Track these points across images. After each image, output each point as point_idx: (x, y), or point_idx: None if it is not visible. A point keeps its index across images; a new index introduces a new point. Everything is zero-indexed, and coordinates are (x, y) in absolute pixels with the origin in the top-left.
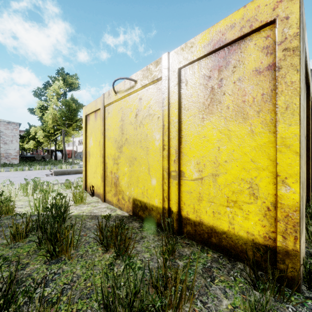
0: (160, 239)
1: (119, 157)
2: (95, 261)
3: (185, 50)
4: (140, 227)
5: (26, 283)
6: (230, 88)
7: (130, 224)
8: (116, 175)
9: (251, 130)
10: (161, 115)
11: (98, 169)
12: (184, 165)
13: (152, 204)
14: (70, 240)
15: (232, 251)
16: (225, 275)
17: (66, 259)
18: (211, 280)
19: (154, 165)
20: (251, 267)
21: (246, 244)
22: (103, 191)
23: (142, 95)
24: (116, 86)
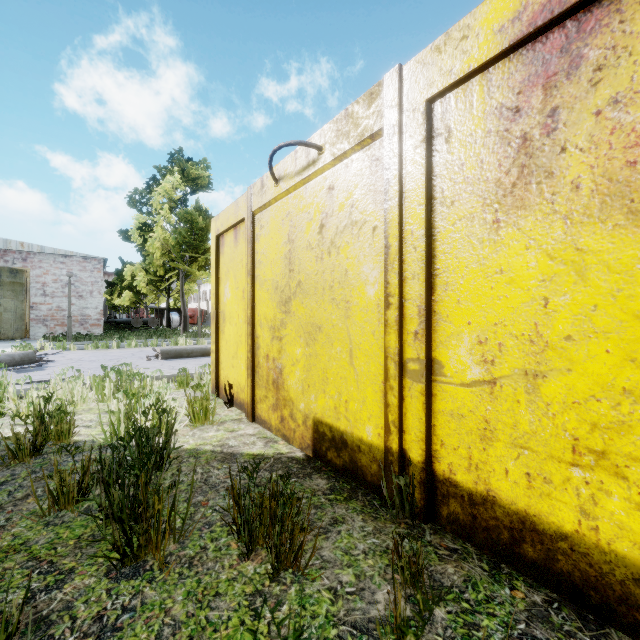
0: (380, 528)
1: (283, 323)
2: (221, 580)
3: (444, 52)
4: (329, 492)
5: (55, 630)
6: (583, 132)
7: (308, 482)
8: (278, 364)
9: None
10: (380, 223)
11: (241, 350)
12: (440, 344)
13: (360, 437)
14: (168, 520)
15: (591, 593)
16: None
17: (155, 568)
18: None
19: (363, 344)
20: None
21: None
22: (250, 397)
23: (335, 179)
24: (278, 165)
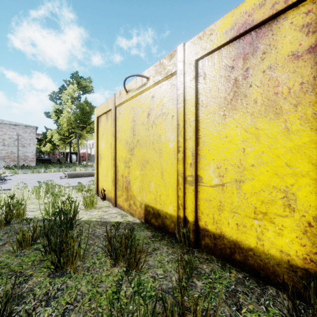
0: (175, 251)
1: (130, 160)
2: (102, 275)
3: (202, 39)
4: (152, 237)
5: (26, 299)
6: (258, 79)
7: (142, 233)
8: (128, 179)
9: (286, 128)
10: (175, 114)
11: (109, 173)
12: (201, 169)
13: (166, 212)
14: (77, 251)
15: (261, 272)
16: (254, 302)
17: (71, 272)
18: (237, 308)
19: (167, 169)
20: (290, 298)
21: (279, 266)
22: (114, 195)
23: (155, 92)
24: (128, 84)
